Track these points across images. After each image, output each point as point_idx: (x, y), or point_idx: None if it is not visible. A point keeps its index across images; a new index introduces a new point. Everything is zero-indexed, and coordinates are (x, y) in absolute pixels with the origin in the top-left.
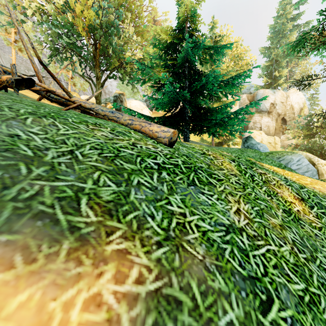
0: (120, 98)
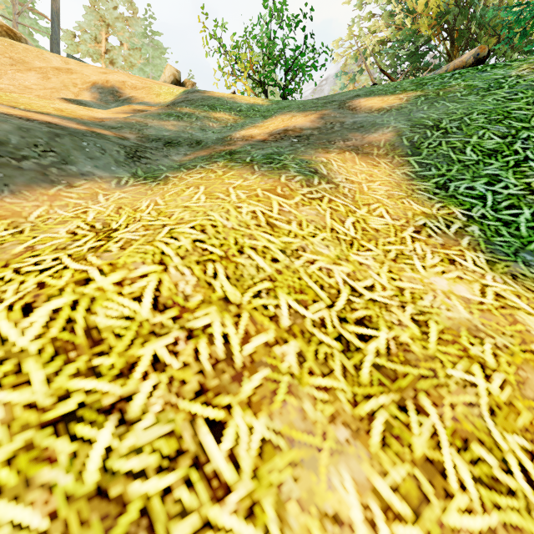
0: None
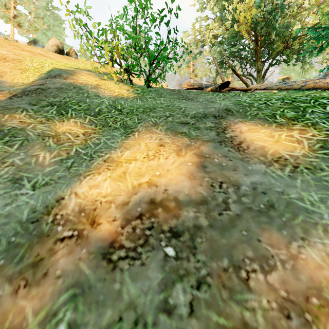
0: None
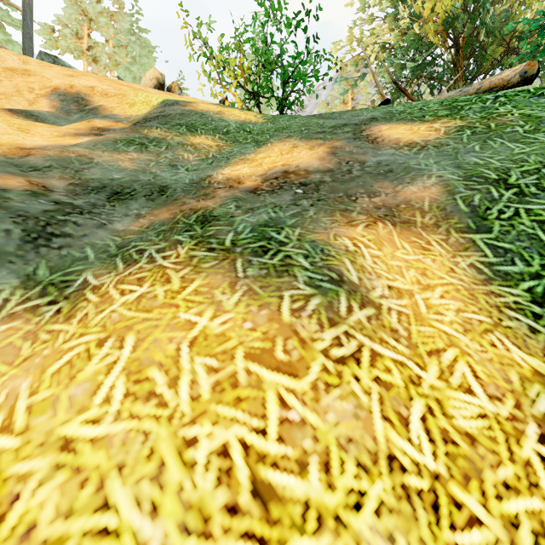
0: None
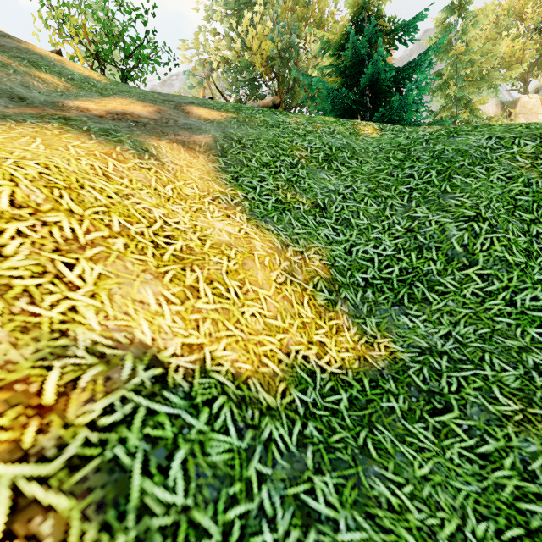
0: None
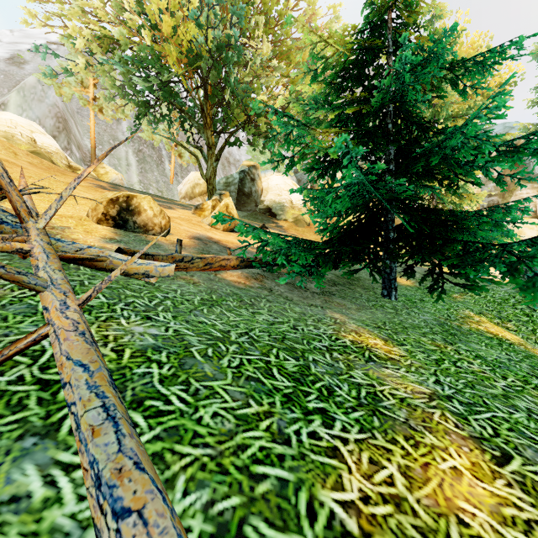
0: (250, 174)
